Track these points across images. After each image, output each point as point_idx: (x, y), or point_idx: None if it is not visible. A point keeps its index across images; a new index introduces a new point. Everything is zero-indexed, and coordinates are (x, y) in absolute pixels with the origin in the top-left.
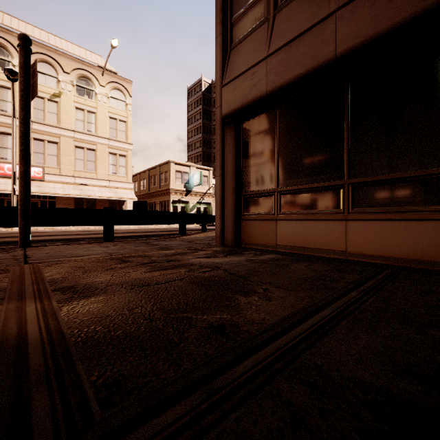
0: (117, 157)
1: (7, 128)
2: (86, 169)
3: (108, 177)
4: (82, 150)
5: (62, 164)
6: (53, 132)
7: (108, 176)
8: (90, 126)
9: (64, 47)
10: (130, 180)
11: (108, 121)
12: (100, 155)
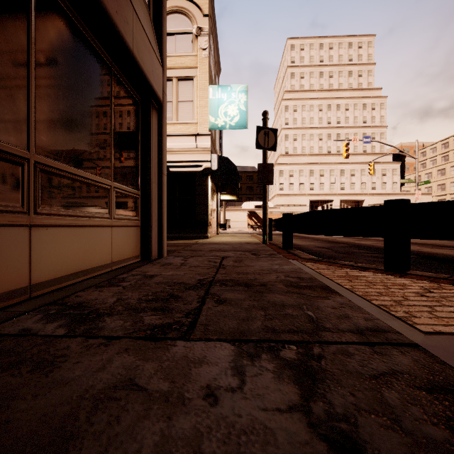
0: None
1: None
2: None
3: None
4: None
5: None
6: None
7: None
8: None
9: None
10: None
11: None
12: None
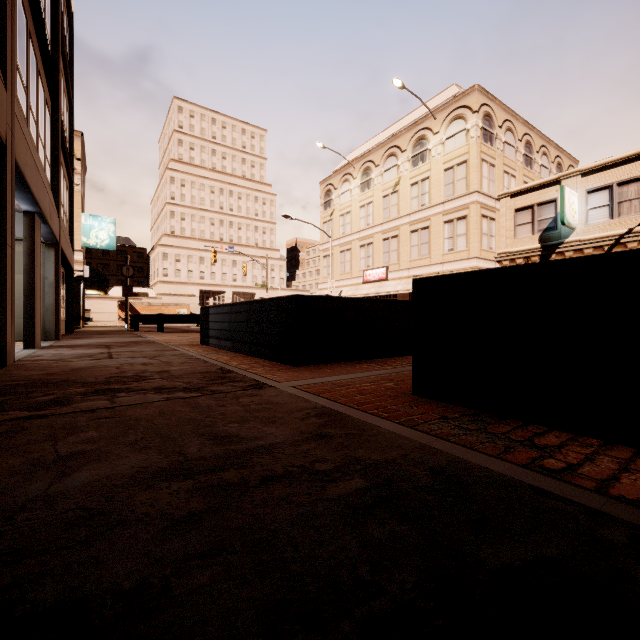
0: (455, 223)
1: (370, 239)
2: (421, 255)
3: (444, 257)
4: (416, 233)
5: (401, 257)
6: (395, 225)
7: (443, 257)
8: (424, 199)
9: (408, 121)
10: (473, 254)
11: (444, 177)
12: (433, 231)
